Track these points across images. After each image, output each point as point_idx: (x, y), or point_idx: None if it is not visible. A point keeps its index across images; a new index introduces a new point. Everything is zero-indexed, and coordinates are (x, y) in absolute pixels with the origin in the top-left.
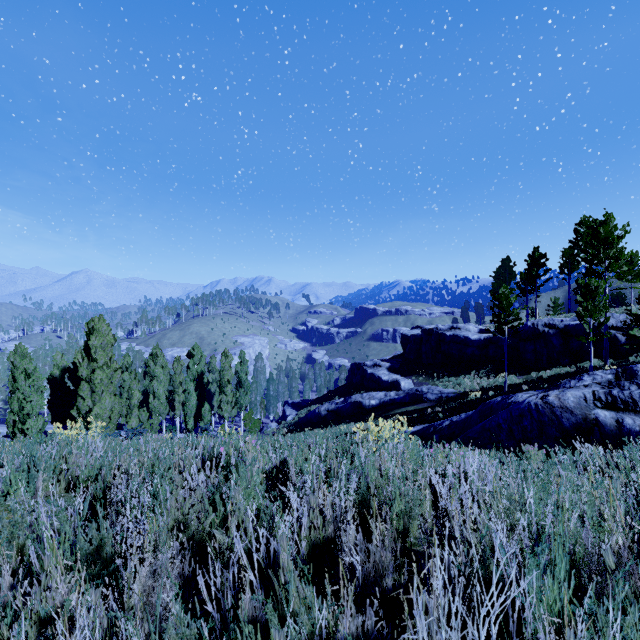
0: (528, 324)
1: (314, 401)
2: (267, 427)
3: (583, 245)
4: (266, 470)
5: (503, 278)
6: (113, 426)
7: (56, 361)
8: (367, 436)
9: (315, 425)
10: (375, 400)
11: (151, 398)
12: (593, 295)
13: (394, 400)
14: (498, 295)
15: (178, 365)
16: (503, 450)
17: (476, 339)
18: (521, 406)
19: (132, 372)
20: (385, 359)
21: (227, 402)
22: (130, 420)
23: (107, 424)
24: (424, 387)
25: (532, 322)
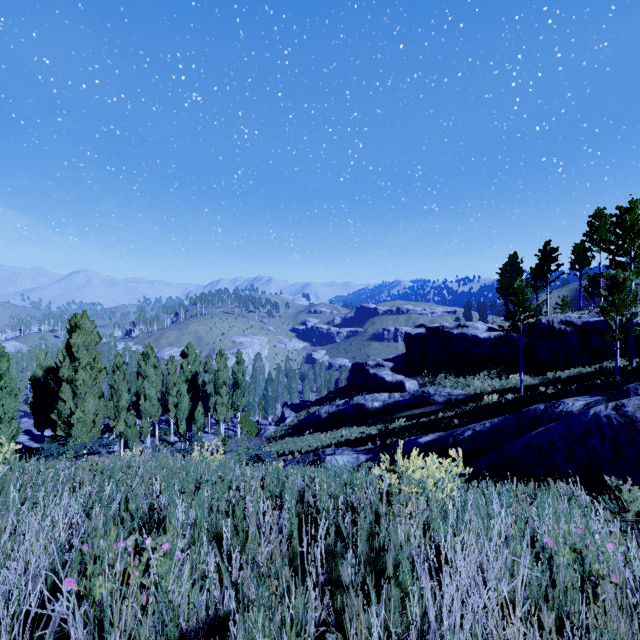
0: (542, 321)
1: (314, 402)
2: (265, 430)
3: (598, 238)
4: (183, 633)
5: (510, 275)
6: (97, 431)
7: (39, 361)
8: (400, 485)
9: (315, 429)
10: (378, 402)
11: (142, 400)
12: (620, 288)
13: (399, 402)
14: (513, 289)
15: (172, 365)
16: (558, 475)
17: (485, 337)
18: (585, 419)
19: (120, 372)
20: (388, 359)
21: (222, 404)
22: (118, 424)
23: (91, 428)
24: (431, 388)
25: (547, 319)
